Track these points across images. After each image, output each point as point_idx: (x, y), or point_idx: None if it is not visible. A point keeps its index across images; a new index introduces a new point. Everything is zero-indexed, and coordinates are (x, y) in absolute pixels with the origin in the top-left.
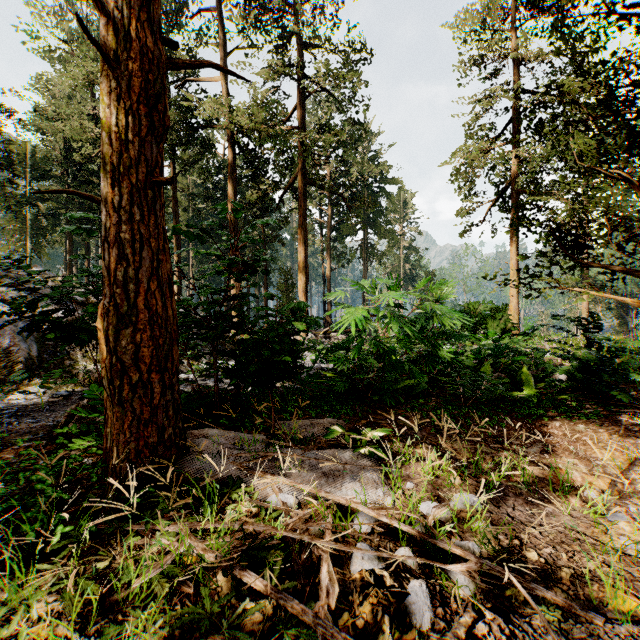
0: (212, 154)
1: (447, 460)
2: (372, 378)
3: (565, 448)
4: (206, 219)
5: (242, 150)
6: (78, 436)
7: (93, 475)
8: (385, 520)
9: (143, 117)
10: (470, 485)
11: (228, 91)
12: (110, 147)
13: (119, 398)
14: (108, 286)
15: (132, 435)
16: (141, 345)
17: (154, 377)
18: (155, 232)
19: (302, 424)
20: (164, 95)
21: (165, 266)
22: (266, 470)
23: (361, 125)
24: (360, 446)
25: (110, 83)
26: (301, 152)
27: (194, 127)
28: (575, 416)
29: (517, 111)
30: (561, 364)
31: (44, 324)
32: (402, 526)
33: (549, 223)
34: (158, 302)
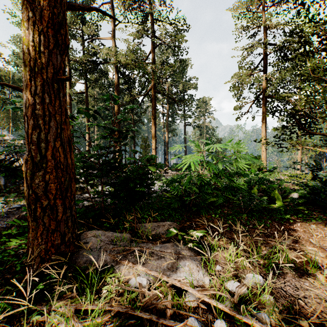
0: (106, 77)
1: (240, 251)
2: (193, 199)
3: (306, 240)
4: (103, 111)
5: (122, 75)
6: (17, 235)
7: (18, 265)
8: (207, 300)
9: (50, 37)
10: (255, 267)
11: (114, 44)
12: (28, 55)
13: (34, 216)
14: (27, 144)
15: (43, 240)
16: (49, 182)
17: (58, 202)
18: (59, 110)
19: (152, 225)
20: (65, 24)
21: (66, 132)
22: (129, 259)
23: (184, 62)
24: (187, 241)
25: (28, 13)
26: (152, 76)
27: (97, 63)
28: (308, 219)
29: (265, 54)
30: (294, 188)
31: (2, 167)
32: (218, 304)
33: (291, 110)
34: (61, 155)
